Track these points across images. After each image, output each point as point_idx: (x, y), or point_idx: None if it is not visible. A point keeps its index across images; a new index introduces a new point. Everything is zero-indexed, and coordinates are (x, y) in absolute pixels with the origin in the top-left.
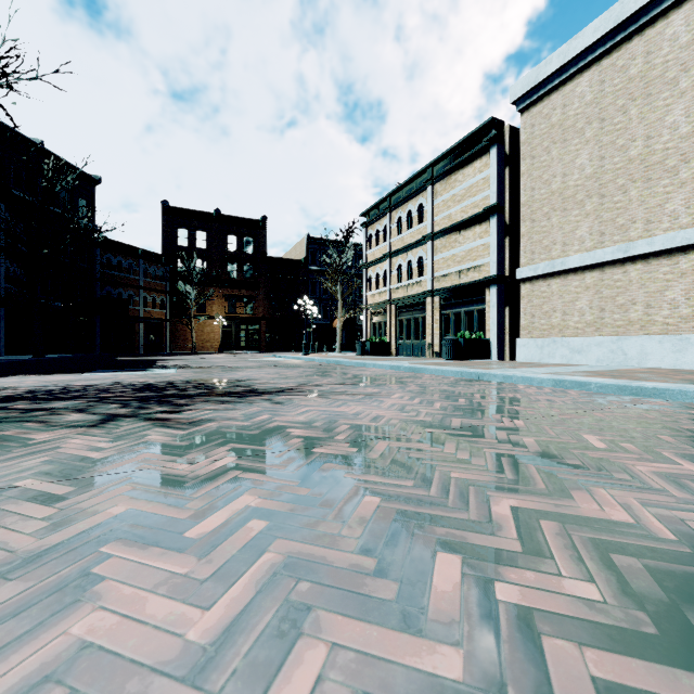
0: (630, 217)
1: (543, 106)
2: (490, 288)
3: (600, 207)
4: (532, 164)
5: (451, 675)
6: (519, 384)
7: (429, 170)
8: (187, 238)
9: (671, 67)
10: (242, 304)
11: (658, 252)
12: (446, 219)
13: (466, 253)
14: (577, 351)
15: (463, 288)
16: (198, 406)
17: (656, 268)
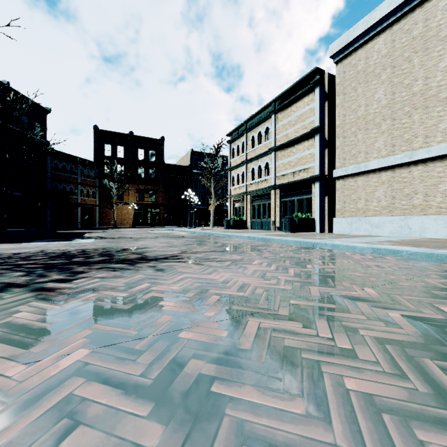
0: (413, 133)
1: (352, 59)
2: (315, 184)
3: (392, 127)
4: (344, 98)
5: None
6: (345, 251)
7: (273, 104)
8: (110, 150)
9: (443, 29)
10: (148, 195)
11: (434, 157)
12: (284, 137)
13: (298, 160)
14: (376, 226)
15: (296, 184)
16: (92, 273)
17: (432, 168)
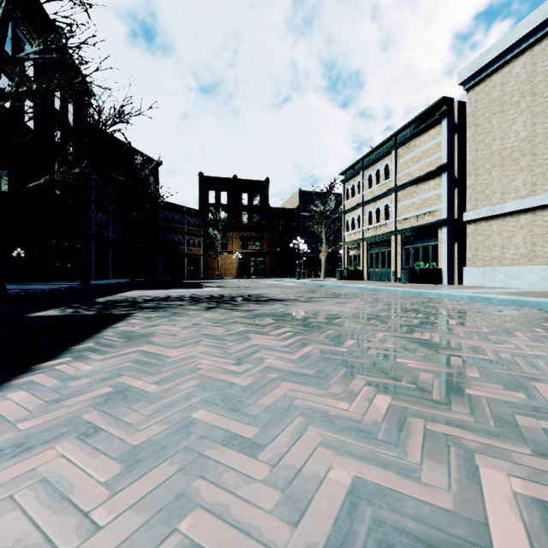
0: None
1: (485, 85)
2: (442, 229)
3: (532, 163)
4: (476, 131)
5: (343, 350)
6: (446, 299)
7: (393, 139)
8: (214, 197)
9: None
10: (252, 242)
11: None
12: (406, 176)
13: (423, 201)
14: (513, 277)
15: (420, 229)
16: (246, 305)
17: None
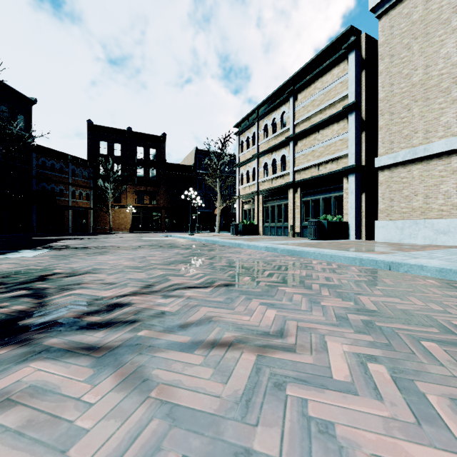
0: None
1: (403, 7)
2: (348, 177)
3: None
4: (391, 62)
5: None
6: None
7: (291, 83)
8: (106, 148)
9: None
10: (148, 197)
11: None
12: (306, 122)
13: (325, 148)
14: (443, 232)
15: (322, 179)
16: None
17: None
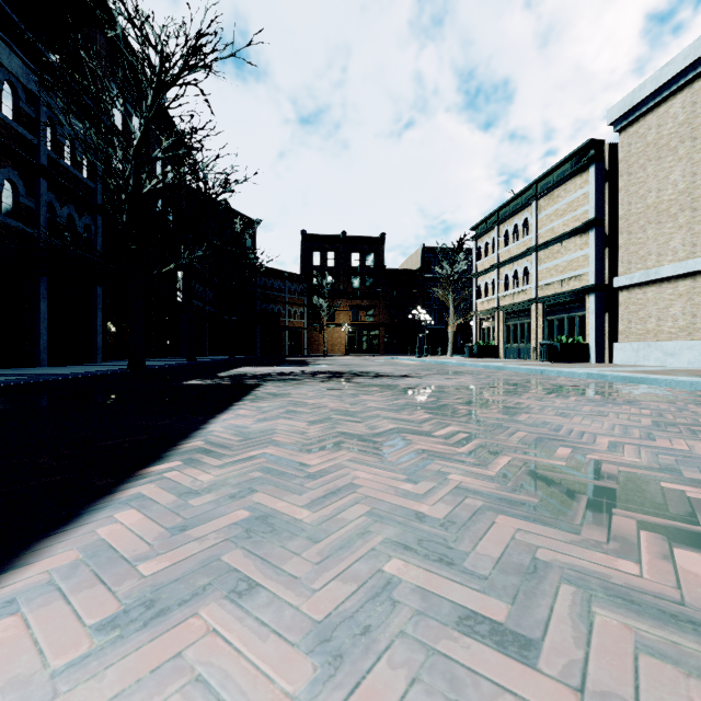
0: None
1: (639, 127)
2: (589, 296)
3: (692, 220)
4: (629, 180)
5: (422, 402)
6: (566, 377)
7: (533, 187)
8: (319, 258)
9: None
10: (364, 312)
11: None
12: (549, 232)
13: (568, 263)
14: (670, 354)
15: (565, 296)
16: (357, 379)
17: None
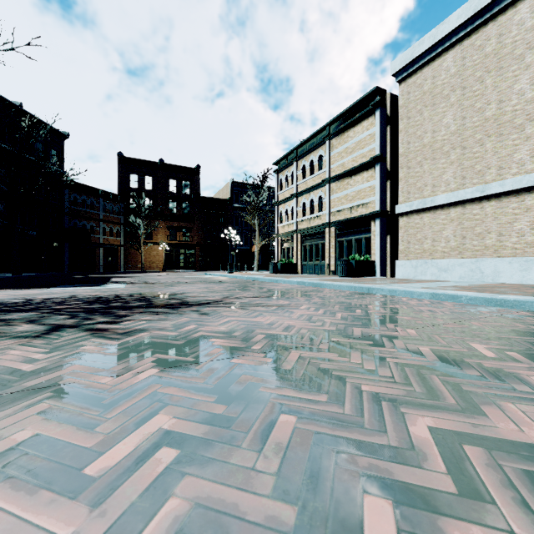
0: (486, 164)
1: (417, 78)
2: (375, 221)
3: (462, 157)
4: (408, 123)
5: None
6: (402, 297)
7: (327, 128)
8: (137, 181)
9: (519, 46)
10: (181, 233)
11: (508, 191)
12: (340, 167)
13: (356, 193)
14: (444, 270)
15: (354, 221)
16: (136, 316)
17: (507, 204)
